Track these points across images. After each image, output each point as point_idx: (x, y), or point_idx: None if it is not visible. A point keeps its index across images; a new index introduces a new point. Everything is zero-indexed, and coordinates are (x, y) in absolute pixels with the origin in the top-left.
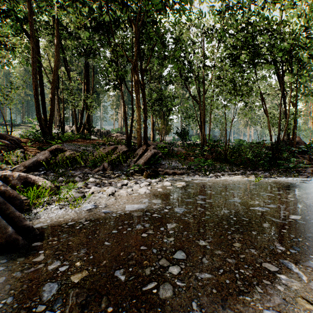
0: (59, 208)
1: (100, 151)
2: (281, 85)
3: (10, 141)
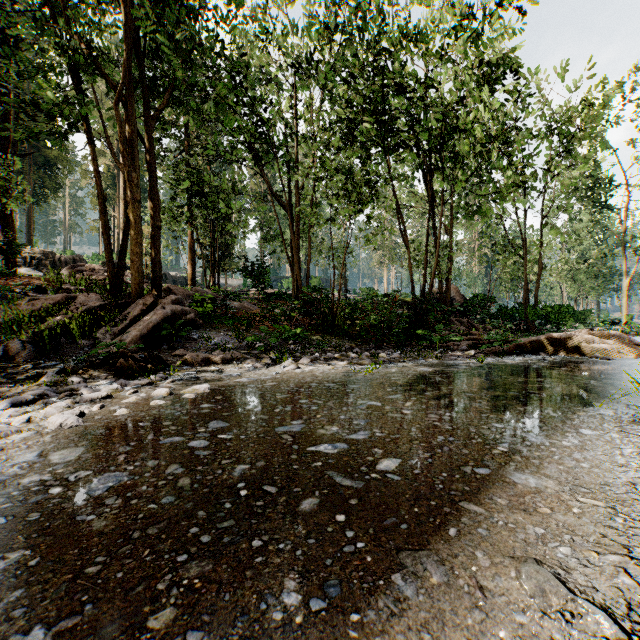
0: None
1: (16, 307)
2: (429, 193)
3: None
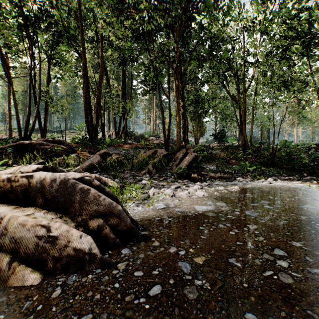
0: (136, 205)
1: (142, 154)
2: None
3: (66, 146)
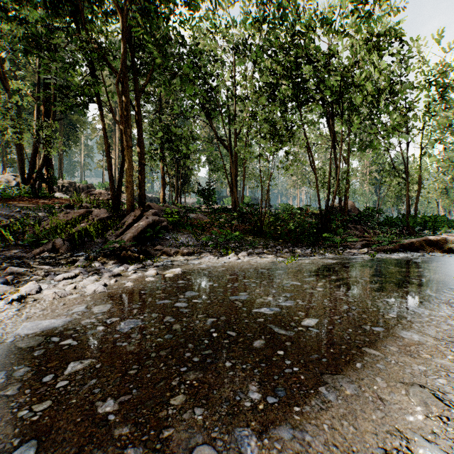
0: None
1: (57, 218)
2: (331, 134)
3: None
